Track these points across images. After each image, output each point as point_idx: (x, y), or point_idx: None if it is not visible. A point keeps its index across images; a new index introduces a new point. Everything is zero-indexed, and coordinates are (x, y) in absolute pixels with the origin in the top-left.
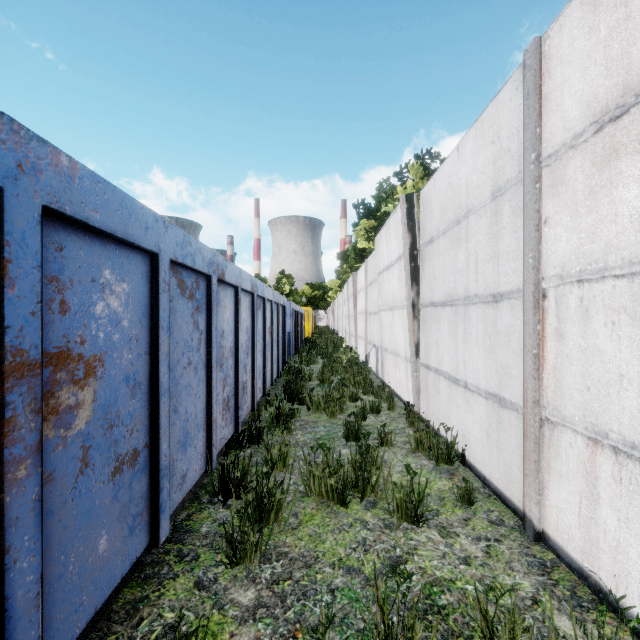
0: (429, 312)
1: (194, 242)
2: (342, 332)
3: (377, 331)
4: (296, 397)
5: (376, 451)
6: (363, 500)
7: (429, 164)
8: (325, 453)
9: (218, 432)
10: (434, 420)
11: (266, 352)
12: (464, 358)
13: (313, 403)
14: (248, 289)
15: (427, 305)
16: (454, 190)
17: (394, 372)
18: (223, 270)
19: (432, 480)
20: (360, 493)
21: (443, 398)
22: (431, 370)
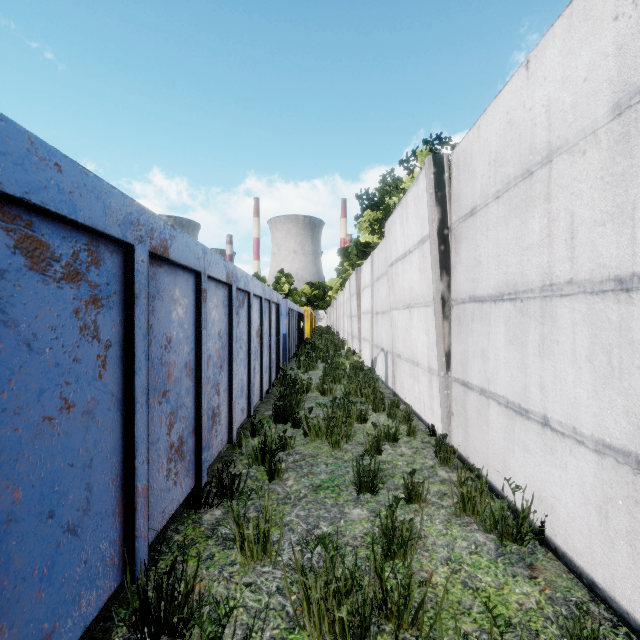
0: (468, 310)
1: (74, 169)
2: (343, 333)
3: (386, 333)
4: (290, 417)
5: (402, 513)
6: (397, 639)
7: (439, 150)
8: (330, 555)
9: (156, 502)
10: (478, 459)
11: (252, 361)
12: (541, 380)
13: (311, 428)
14: (221, 278)
15: (465, 301)
16: (519, 129)
17: (411, 384)
18: (165, 241)
19: (503, 582)
20: (390, 621)
21: (496, 432)
22: (472, 389)
